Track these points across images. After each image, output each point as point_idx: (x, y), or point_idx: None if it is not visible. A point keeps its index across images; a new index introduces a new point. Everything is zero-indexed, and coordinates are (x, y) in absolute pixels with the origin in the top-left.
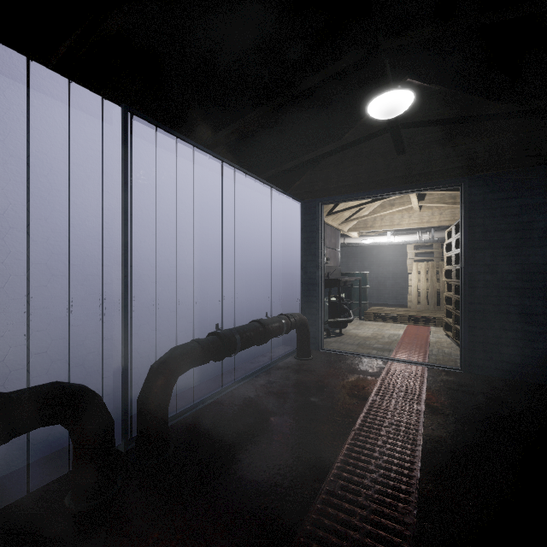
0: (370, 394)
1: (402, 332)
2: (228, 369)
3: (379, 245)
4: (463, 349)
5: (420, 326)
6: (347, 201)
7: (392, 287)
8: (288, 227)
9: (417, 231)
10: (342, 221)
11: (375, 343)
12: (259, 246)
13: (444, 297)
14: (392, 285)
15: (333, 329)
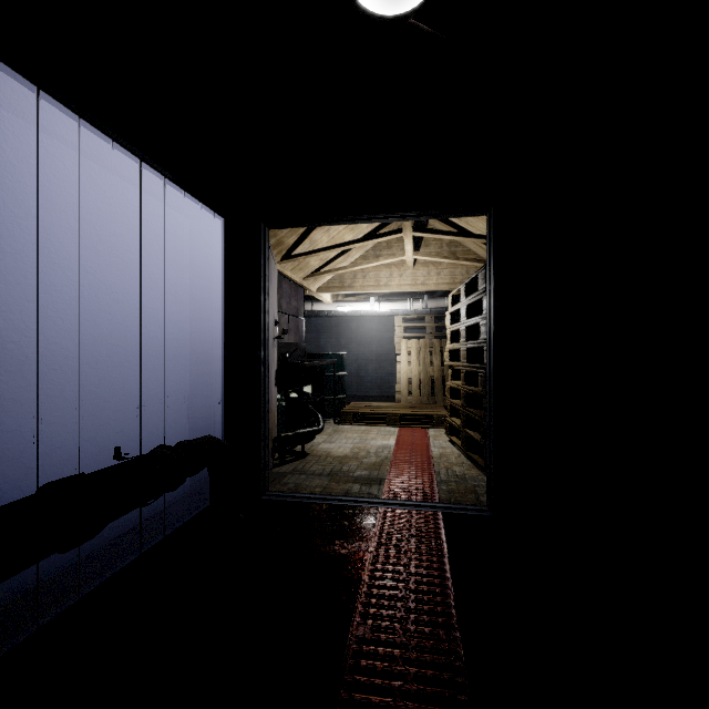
0: (352, 618)
1: (393, 442)
2: (8, 600)
3: (360, 316)
4: (493, 478)
5: (416, 429)
6: (311, 224)
7: (376, 373)
8: (201, 266)
9: (407, 298)
10: (308, 274)
11: (357, 467)
12: (124, 295)
13: (448, 387)
14: (376, 369)
15: (293, 445)
